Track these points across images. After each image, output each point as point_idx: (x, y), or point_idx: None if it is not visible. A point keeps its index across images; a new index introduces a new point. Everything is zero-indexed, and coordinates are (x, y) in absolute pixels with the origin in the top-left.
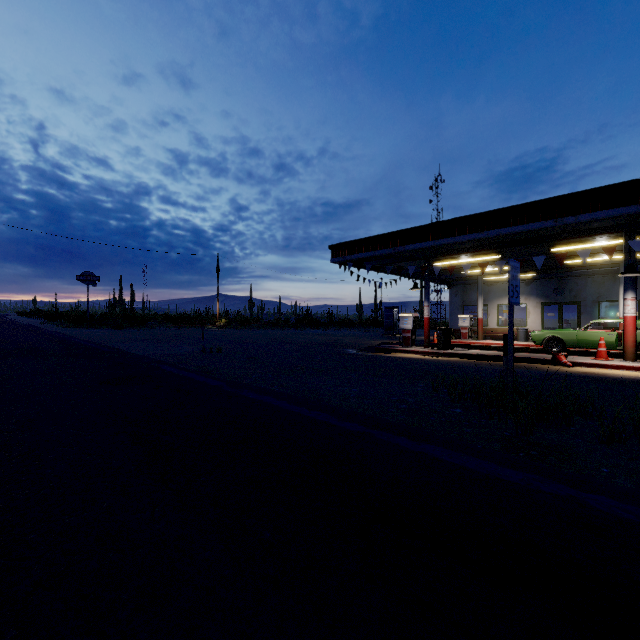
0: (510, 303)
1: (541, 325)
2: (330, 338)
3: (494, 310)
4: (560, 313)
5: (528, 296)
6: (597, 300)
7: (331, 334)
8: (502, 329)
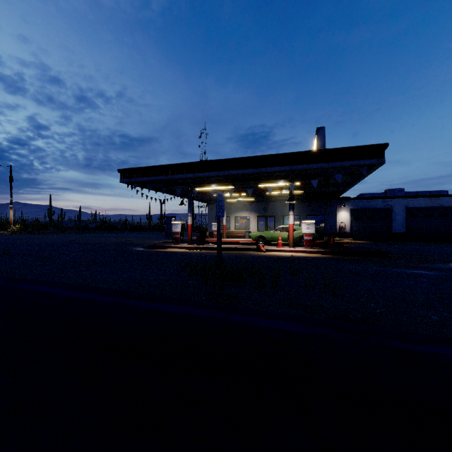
0: (217, 216)
1: (257, 229)
2: (122, 240)
3: (233, 220)
4: (266, 222)
5: (251, 212)
6: (282, 215)
7: (124, 236)
8: (237, 231)
